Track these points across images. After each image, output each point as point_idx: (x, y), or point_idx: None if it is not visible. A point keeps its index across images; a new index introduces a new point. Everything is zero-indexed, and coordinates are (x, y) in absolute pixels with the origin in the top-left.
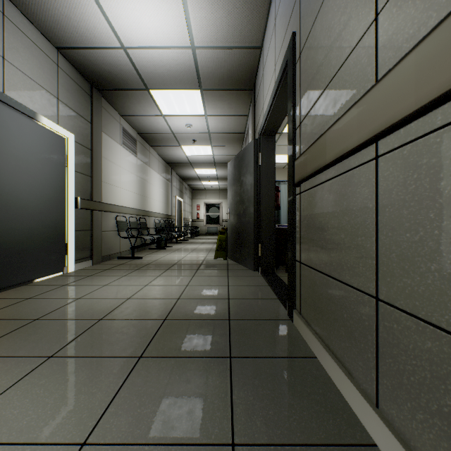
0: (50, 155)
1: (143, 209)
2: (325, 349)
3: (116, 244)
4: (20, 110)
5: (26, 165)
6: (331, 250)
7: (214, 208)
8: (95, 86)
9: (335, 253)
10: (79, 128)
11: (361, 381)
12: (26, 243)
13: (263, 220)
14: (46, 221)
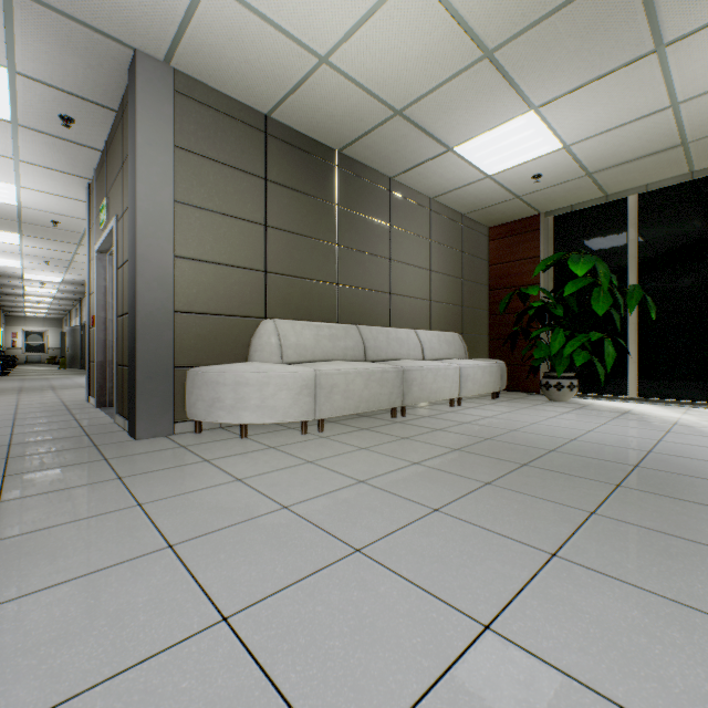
0: None
1: None
2: None
3: None
4: None
5: None
6: None
7: (37, 336)
8: None
9: None
10: None
11: None
12: None
13: (84, 352)
14: None
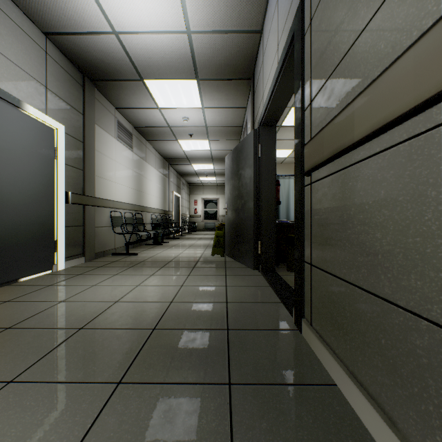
0: (37, 146)
1: (139, 204)
2: (350, 378)
3: (111, 240)
4: (3, 97)
5: (9, 157)
6: (359, 253)
7: (212, 203)
8: (87, 76)
9: (366, 257)
10: (70, 119)
11: (413, 439)
12: (9, 240)
13: (263, 215)
14: (33, 217)
